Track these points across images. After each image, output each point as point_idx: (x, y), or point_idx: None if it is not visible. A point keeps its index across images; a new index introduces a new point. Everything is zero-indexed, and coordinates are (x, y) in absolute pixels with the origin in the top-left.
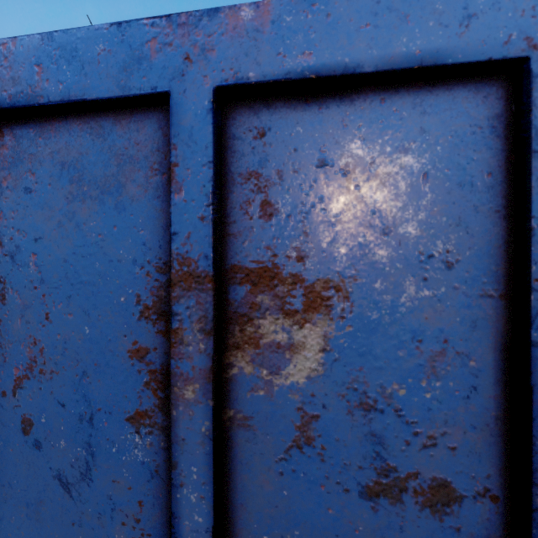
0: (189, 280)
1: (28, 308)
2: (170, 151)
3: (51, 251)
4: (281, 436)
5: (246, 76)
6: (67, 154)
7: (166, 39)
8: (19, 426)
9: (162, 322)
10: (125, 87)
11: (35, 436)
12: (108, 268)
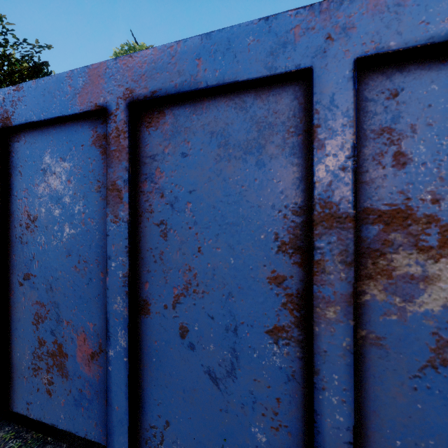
0: (330, 220)
1: (184, 243)
2: (311, 115)
3: (202, 200)
4: (414, 356)
5: (387, 46)
6: (215, 125)
7: (308, 25)
8: (177, 331)
9: (298, 255)
10: (272, 68)
11: (190, 340)
12: (249, 212)
